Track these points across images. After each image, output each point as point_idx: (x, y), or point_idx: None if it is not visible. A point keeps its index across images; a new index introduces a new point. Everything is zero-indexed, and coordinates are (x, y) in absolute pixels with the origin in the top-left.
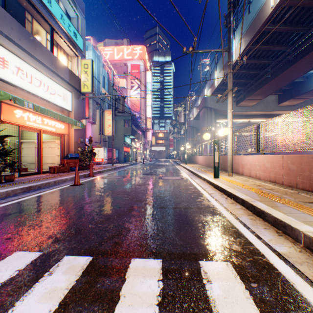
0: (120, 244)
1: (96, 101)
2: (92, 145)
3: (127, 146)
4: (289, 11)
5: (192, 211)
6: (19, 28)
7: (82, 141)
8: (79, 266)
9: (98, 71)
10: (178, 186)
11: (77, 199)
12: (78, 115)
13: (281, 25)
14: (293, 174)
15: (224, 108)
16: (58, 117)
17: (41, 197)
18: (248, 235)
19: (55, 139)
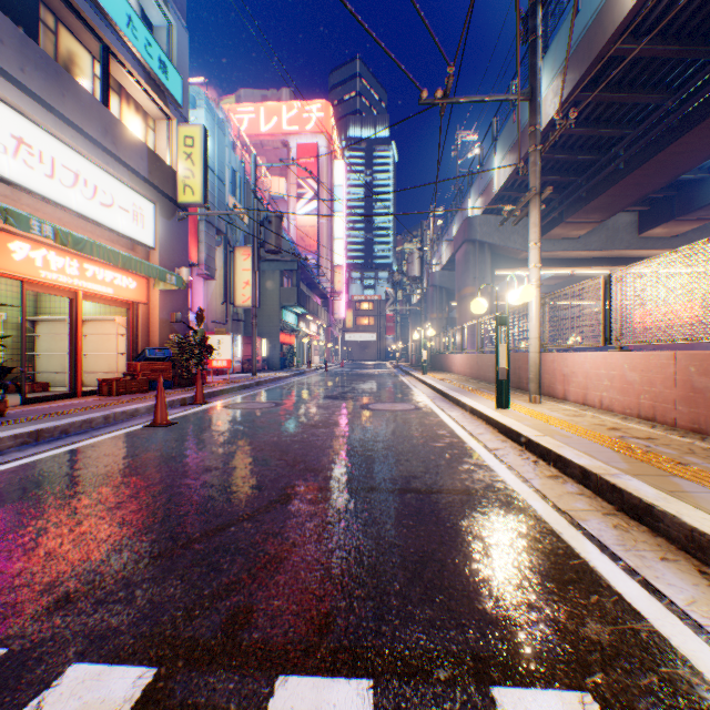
0: (248, 618)
1: (214, 226)
2: (205, 328)
3: (288, 332)
4: (674, 6)
5: (452, 501)
6: (21, 41)
7: (181, 319)
8: (107, 709)
9: (219, 155)
10: (410, 429)
11: (153, 464)
12: (169, 257)
13: (655, 42)
14: (704, 400)
15: (513, 244)
16: (120, 261)
17: (62, 458)
18: (621, 585)
19: (115, 314)
